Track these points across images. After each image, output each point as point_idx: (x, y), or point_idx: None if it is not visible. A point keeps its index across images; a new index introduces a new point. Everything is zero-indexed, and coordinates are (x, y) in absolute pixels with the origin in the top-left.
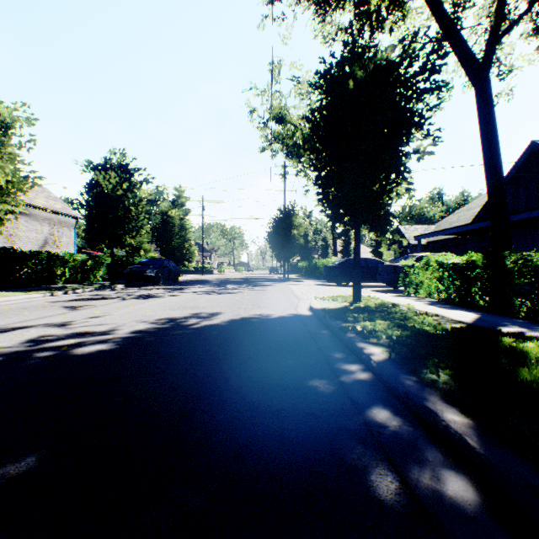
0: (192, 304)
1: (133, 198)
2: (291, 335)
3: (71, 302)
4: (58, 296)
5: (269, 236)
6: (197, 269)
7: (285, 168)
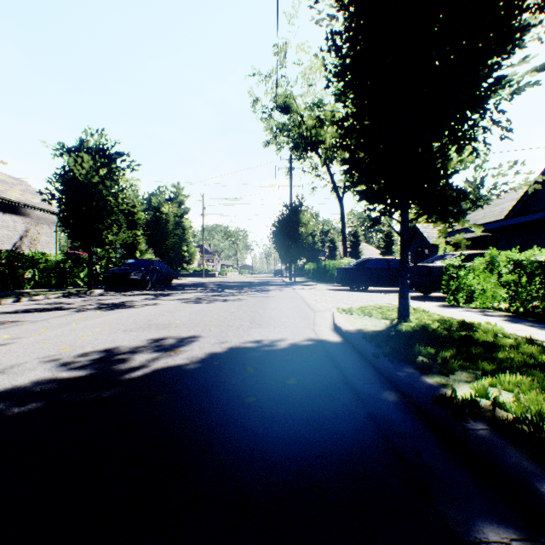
0: (165, 319)
1: (112, 186)
2: (322, 408)
3: (1, 316)
4: (4, 304)
5: (274, 235)
6: (198, 272)
7: (291, 161)
